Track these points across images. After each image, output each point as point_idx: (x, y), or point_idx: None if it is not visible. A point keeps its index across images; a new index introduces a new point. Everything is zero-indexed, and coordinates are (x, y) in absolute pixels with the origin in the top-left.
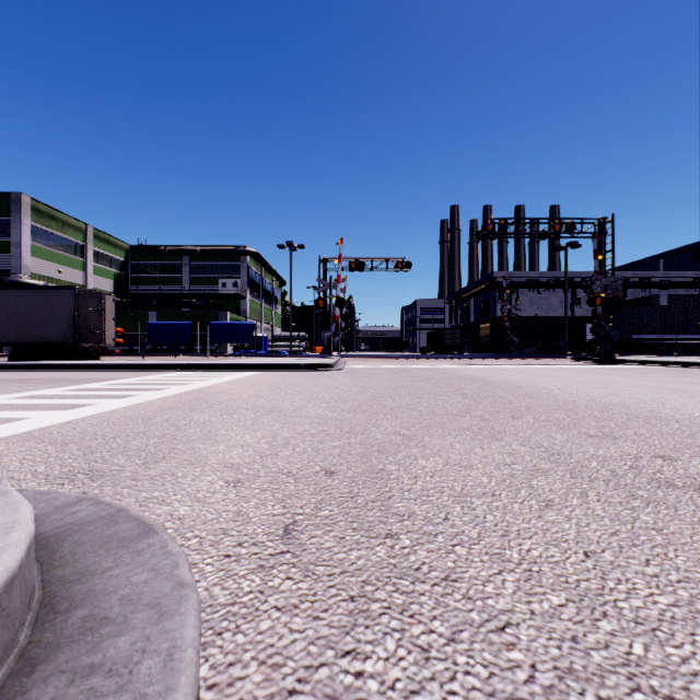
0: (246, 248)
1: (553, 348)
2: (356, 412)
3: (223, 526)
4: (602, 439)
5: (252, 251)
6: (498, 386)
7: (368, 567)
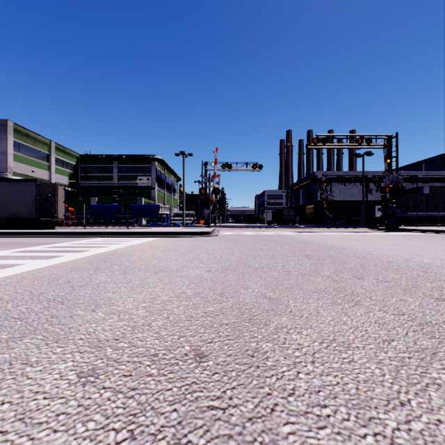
0: (155, 156)
1: (355, 221)
2: (226, 272)
3: None
4: None
5: (158, 158)
6: (329, 248)
7: None
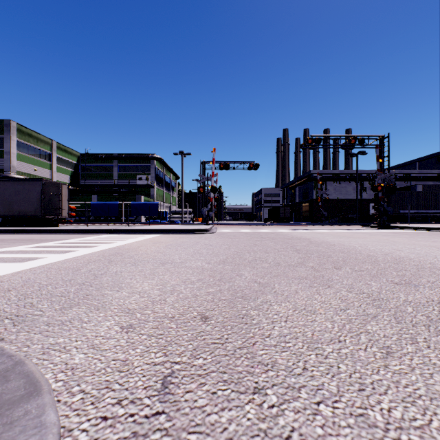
0: (154, 155)
1: (349, 219)
2: (224, 264)
3: (108, 378)
4: (406, 286)
5: (157, 157)
6: (319, 244)
7: (239, 435)
